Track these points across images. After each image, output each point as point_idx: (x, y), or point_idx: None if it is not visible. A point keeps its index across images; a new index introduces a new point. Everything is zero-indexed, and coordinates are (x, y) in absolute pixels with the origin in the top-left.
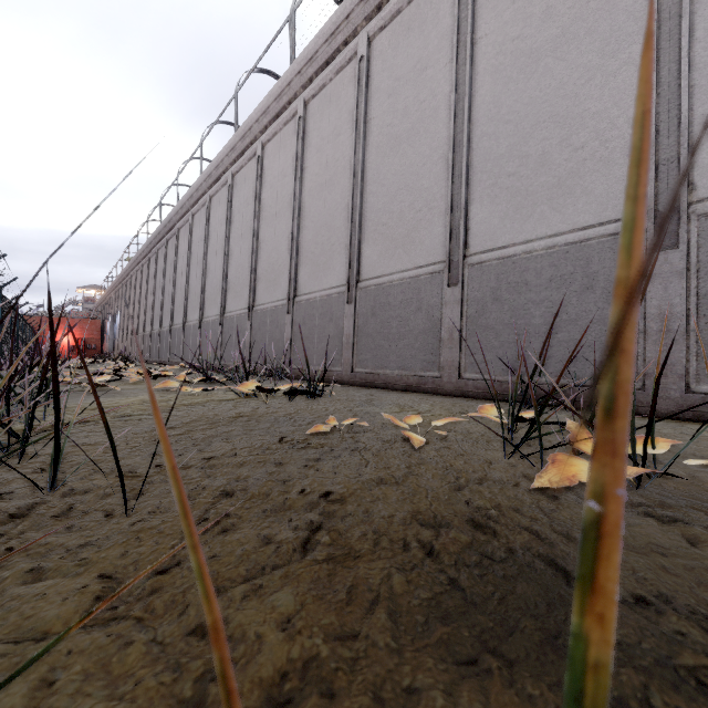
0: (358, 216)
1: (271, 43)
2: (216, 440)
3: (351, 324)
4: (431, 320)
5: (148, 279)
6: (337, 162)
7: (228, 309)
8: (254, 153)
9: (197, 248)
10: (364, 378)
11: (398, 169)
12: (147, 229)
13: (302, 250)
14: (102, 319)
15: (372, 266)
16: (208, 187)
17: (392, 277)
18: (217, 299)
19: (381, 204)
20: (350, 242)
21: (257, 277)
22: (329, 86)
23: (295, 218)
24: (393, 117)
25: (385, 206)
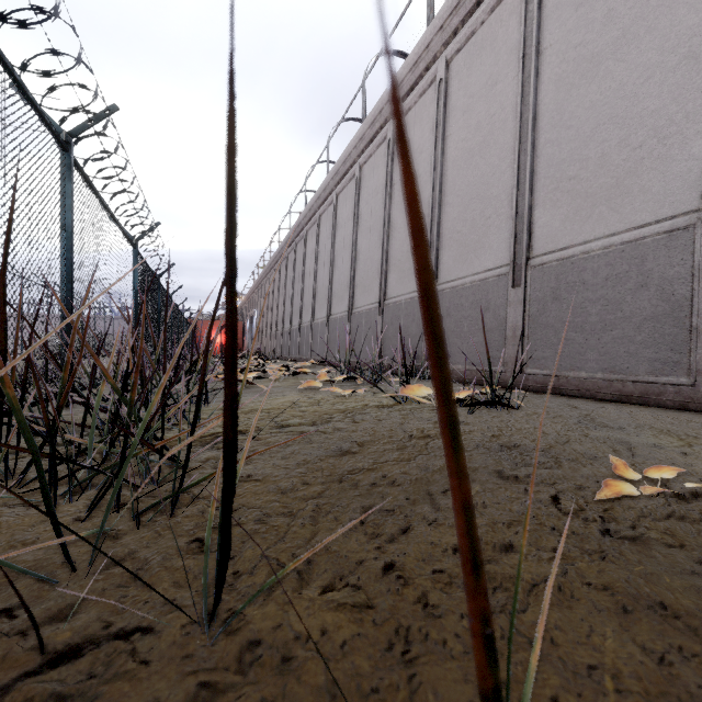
0: (529, 175)
1: (404, 12)
2: (437, 493)
3: (518, 313)
4: (670, 300)
5: (280, 282)
6: (493, 117)
7: (356, 304)
8: (384, 137)
9: (324, 247)
10: (541, 382)
11: (597, 99)
12: (279, 237)
13: (444, 231)
14: (242, 320)
15: (551, 235)
16: (335, 185)
17: (588, 245)
18: (344, 295)
19: (565, 152)
20: (515, 211)
21: (388, 268)
22: (479, 32)
23: (435, 196)
24: (585, 33)
25: (573, 153)
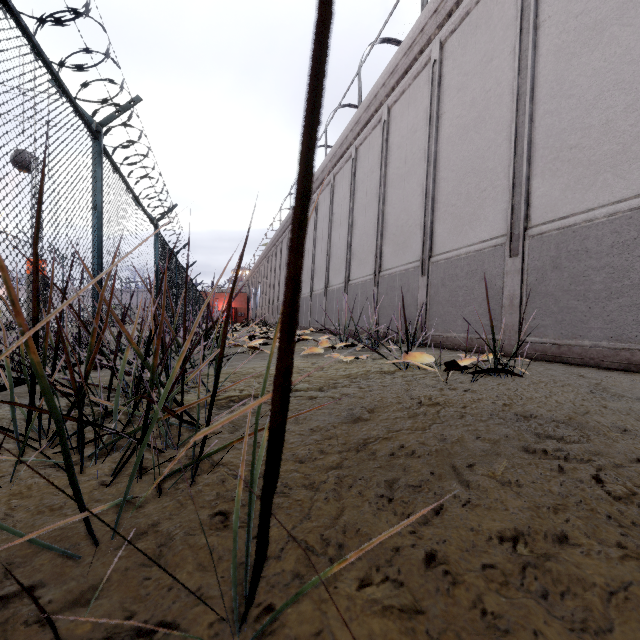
0: (526, 146)
1: (398, 0)
2: (462, 468)
3: (516, 282)
4: None
5: (281, 257)
6: (489, 92)
7: (352, 276)
8: (379, 119)
9: (322, 224)
10: (541, 350)
11: (600, 66)
12: (280, 216)
13: (439, 205)
14: (248, 292)
15: (550, 205)
16: (332, 167)
17: (591, 213)
18: (341, 268)
19: (565, 122)
20: (512, 182)
21: (383, 242)
22: (474, 11)
23: (430, 172)
24: (587, 1)
25: (574, 122)
